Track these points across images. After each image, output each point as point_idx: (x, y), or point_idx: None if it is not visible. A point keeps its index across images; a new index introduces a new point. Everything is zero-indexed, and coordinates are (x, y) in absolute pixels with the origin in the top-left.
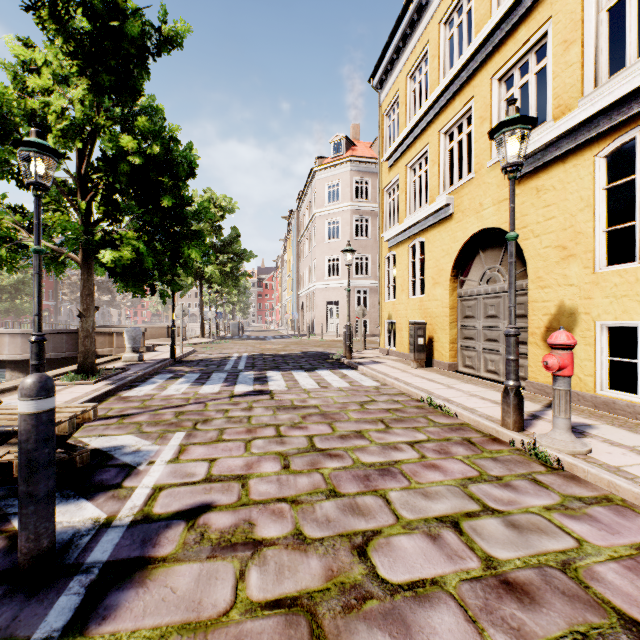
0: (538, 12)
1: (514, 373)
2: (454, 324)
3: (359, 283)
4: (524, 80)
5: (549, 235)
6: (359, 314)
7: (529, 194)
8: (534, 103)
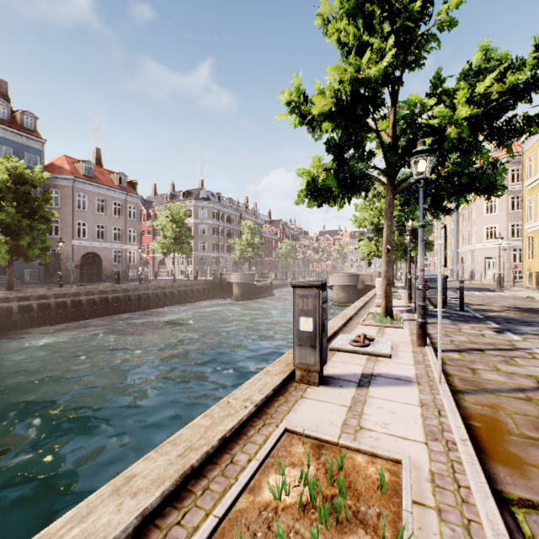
0: None
1: None
2: None
3: (514, 243)
4: None
5: None
6: (508, 267)
7: None
8: None
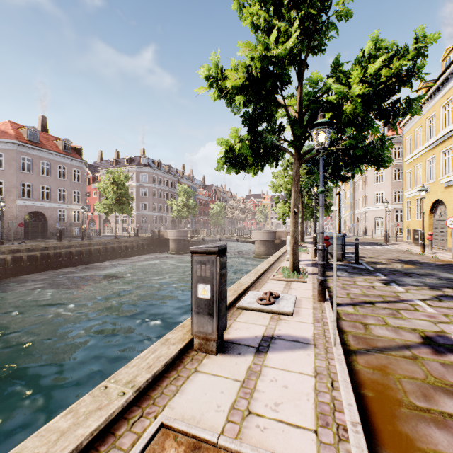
0: (449, 140)
1: (422, 240)
2: (431, 230)
3: (397, 206)
4: (448, 156)
5: (451, 205)
6: (392, 226)
7: (447, 192)
8: (450, 164)
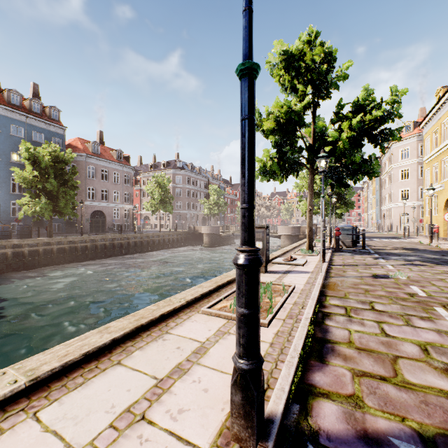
0: None
1: (430, 233)
2: (445, 225)
3: (423, 203)
4: None
5: None
6: (413, 221)
7: None
8: None
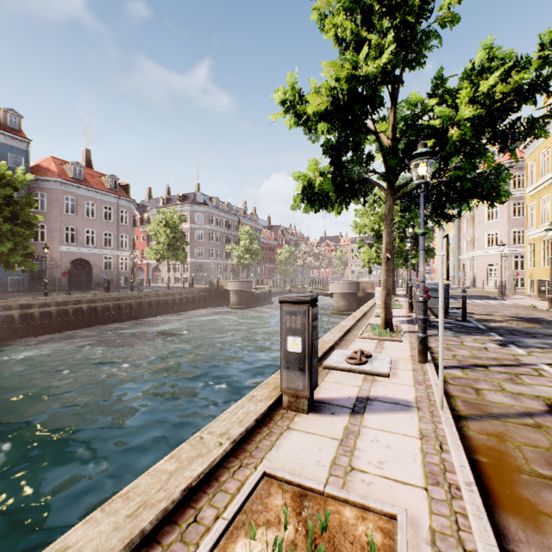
0: None
1: (550, 293)
2: None
3: (516, 250)
4: None
5: None
6: (510, 275)
7: None
8: None
